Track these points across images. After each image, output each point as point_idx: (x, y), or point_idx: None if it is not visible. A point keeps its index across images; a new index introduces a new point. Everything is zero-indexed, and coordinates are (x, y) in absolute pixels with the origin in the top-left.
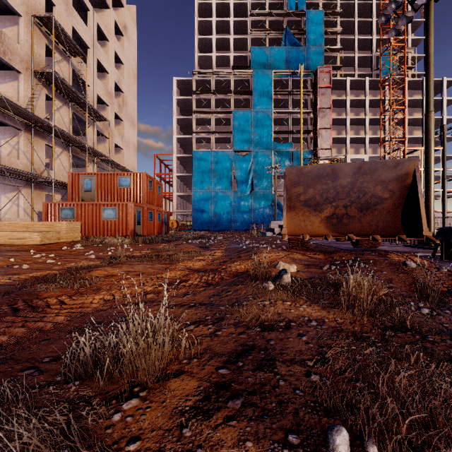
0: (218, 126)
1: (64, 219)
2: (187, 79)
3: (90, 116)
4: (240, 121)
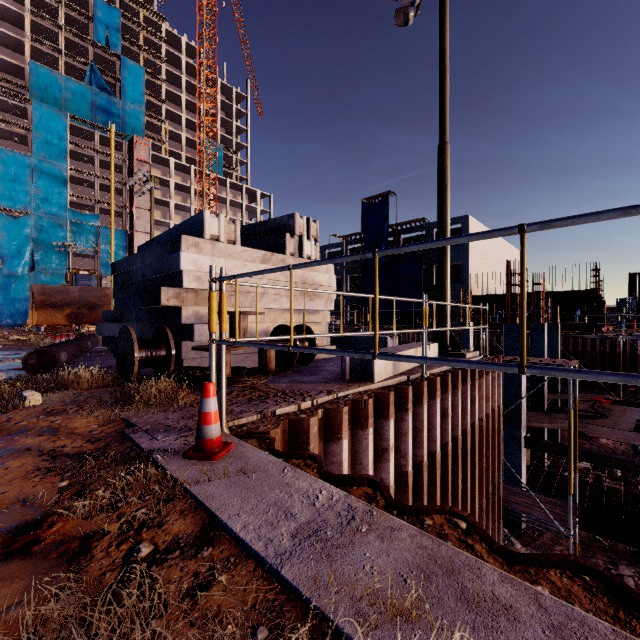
0: None
1: None
2: None
3: None
4: (8, 165)
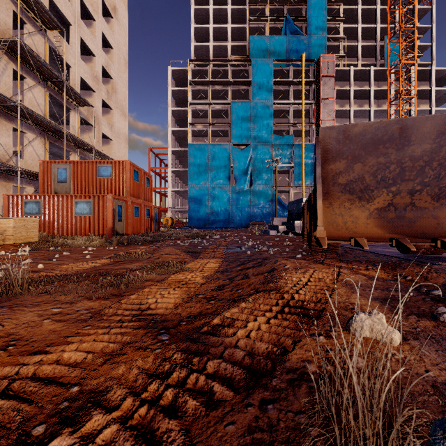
0: (215, 118)
1: (28, 214)
2: (183, 69)
3: (71, 100)
4: (238, 112)
